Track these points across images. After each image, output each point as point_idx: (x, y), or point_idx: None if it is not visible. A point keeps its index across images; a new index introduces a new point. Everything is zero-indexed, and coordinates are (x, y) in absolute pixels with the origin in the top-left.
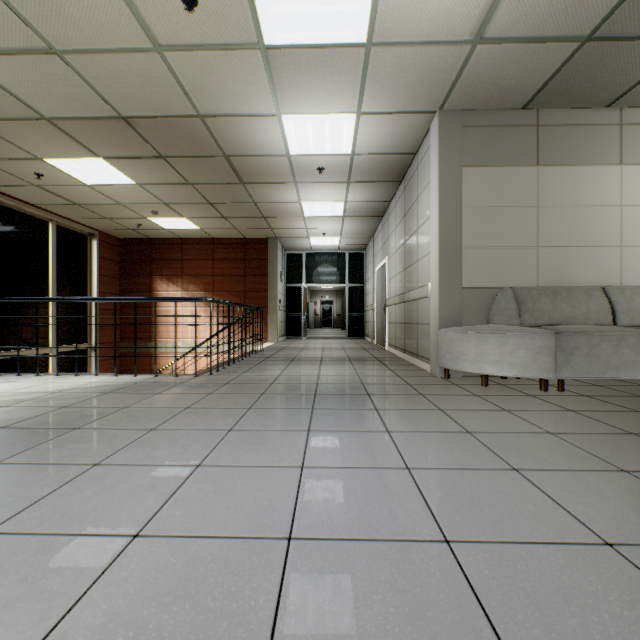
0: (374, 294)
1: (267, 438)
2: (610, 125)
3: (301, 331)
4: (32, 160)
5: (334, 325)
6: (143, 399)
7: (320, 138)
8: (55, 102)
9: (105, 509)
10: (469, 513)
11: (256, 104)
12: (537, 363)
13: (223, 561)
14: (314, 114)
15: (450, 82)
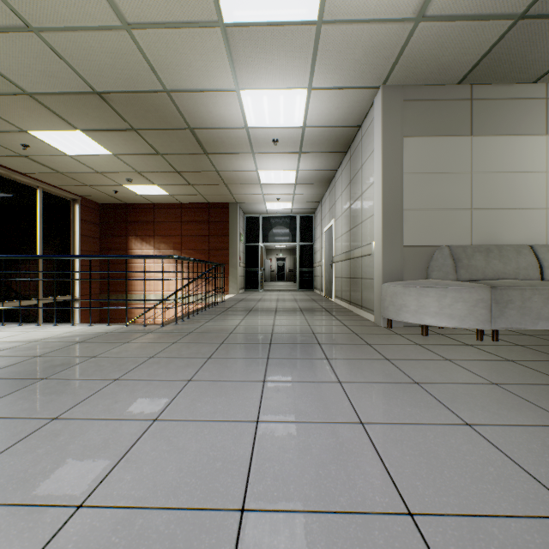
0: (322, 252)
1: (224, 389)
2: (537, 99)
3: (258, 284)
4: (18, 132)
5: (287, 279)
6: (111, 348)
7: (275, 112)
8: (35, 78)
9: (53, 472)
10: (429, 477)
11: (217, 80)
12: (474, 315)
13: (169, 541)
14: (269, 89)
15: (393, 59)
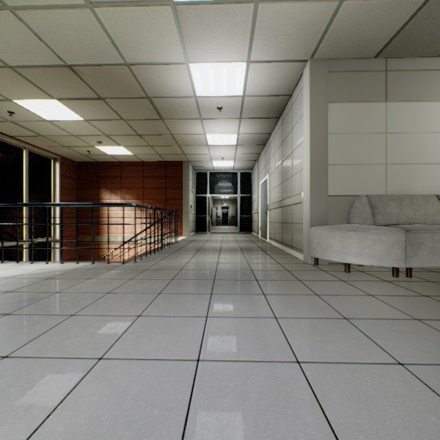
0: (258, 201)
1: (169, 325)
2: None
3: (206, 228)
4: (4, 101)
5: (230, 223)
6: (75, 284)
7: (219, 83)
8: (14, 52)
9: None
10: (372, 429)
11: (169, 54)
12: (391, 255)
13: None
14: (214, 62)
15: (320, 34)
